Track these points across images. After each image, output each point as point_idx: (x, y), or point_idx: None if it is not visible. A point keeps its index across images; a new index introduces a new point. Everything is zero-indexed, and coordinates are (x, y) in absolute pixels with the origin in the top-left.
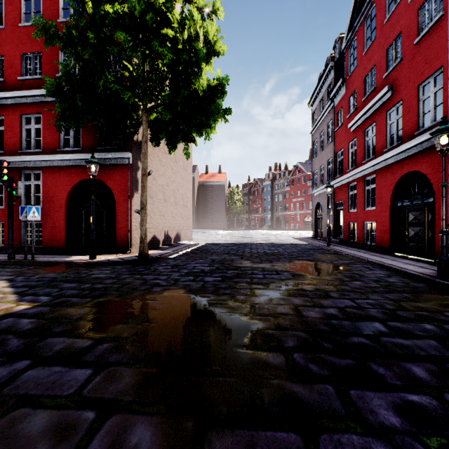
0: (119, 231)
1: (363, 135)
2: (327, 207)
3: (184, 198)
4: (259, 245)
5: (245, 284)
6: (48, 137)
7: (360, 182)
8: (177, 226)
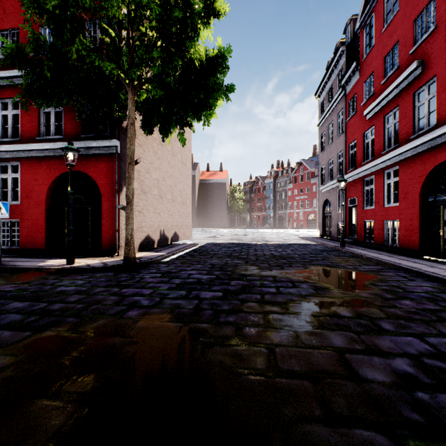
0: (106, 230)
1: (382, 122)
2: (338, 204)
3: (182, 194)
4: (264, 245)
5: (255, 304)
6: (27, 124)
7: (379, 175)
8: (175, 225)
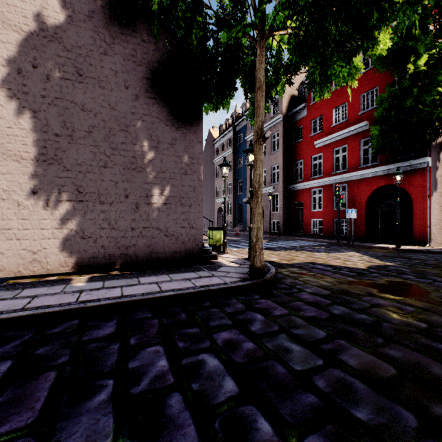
0: (415, 226)
1: None
2: None
3: None
4: None
5: None
6: (351, 159)
7: None
8: None
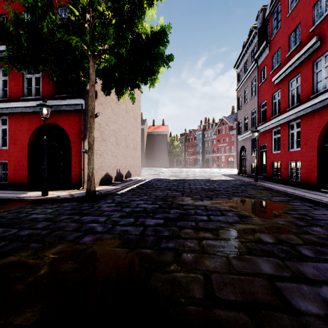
0: (74, 169)
1: (287, 85)
2: (251, 149)
3: (134, 142)
4: (195, 180)
5: (191, 230)
6: (13, 87)
7: (284, 126)
8: (128, 165)
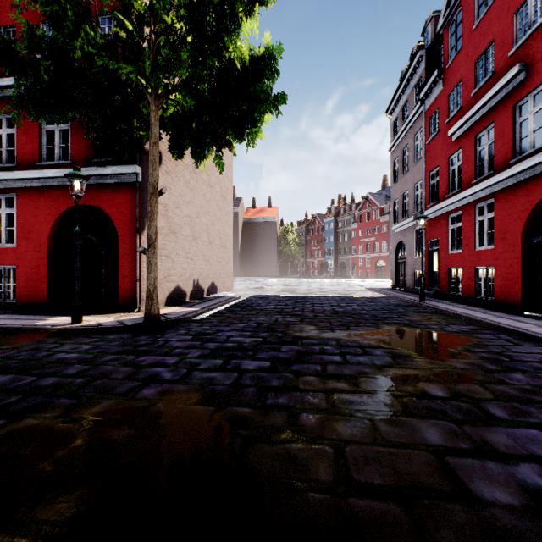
0: (124, 280)
1: (472, 143)
2: (415, 247)
3: (221, 235)
4: (323, 298)
5: (314, 378)
6: (25, 145)
7: (468, 210)
8: (212, 273)
